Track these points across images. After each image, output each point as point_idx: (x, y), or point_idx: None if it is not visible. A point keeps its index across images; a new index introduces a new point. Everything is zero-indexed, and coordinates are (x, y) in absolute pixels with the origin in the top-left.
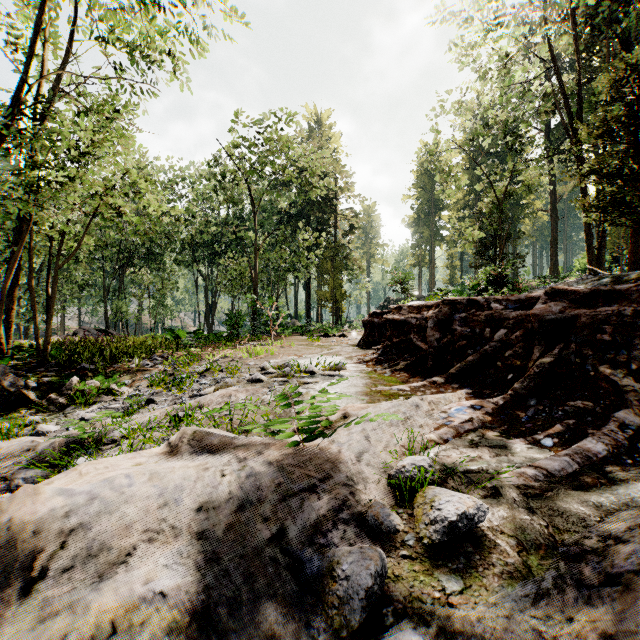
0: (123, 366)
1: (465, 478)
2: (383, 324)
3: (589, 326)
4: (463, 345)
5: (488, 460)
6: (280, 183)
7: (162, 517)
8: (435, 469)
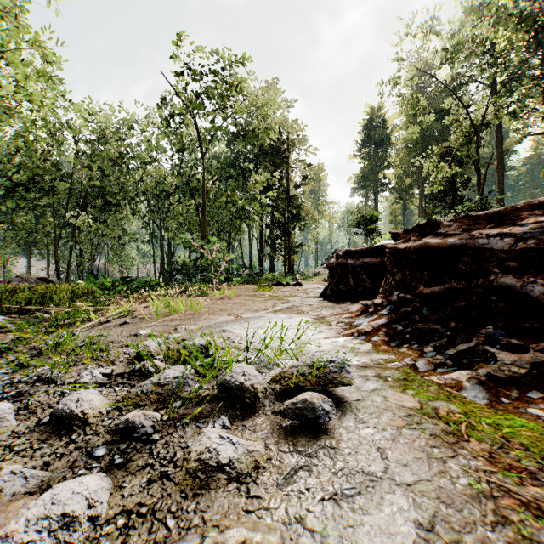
0: None
1: None
2: (362, 266)
3: None
4: None
5: None
6: (234, 137)
7: None
8: None
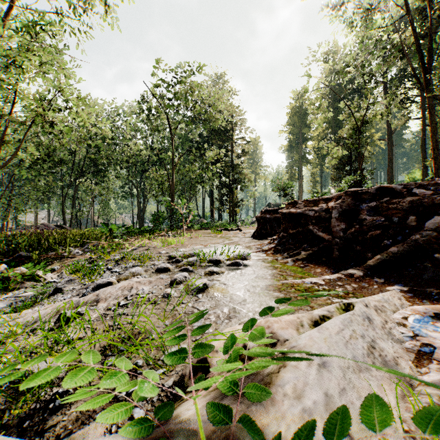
0: (57, 254)
1: None
2: (274, 219)
3: None
4: (376, 235)
5: None
6: (192, 120)
7: None
8: None
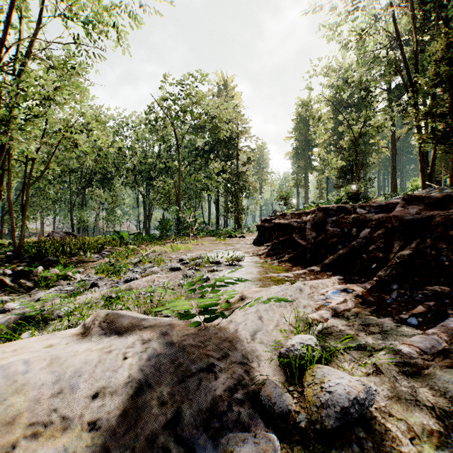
0: (79, 258)
1: (347, 355)
2: (272, 227)
3: (442, 224)
4: (334, 242)
5: (365, 337)
6: (197, 128)
7: (53, 407)
8: (321, 348)
